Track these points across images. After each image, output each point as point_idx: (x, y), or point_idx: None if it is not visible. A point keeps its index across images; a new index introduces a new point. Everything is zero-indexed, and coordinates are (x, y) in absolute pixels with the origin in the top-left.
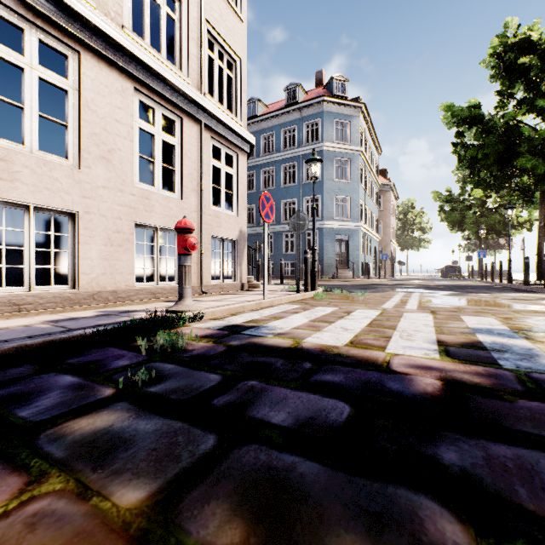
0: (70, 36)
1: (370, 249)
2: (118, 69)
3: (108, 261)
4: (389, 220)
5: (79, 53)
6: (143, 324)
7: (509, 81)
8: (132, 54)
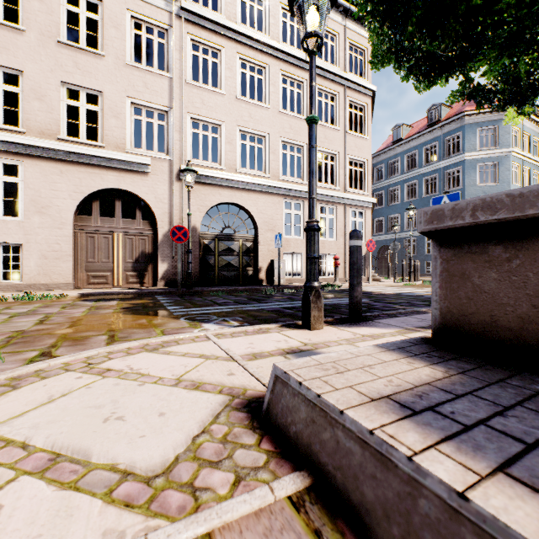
0: (301, 197)
1: None
2: None
3: None
4: None
5: (303, 201)
6: (325, 286)
7: None
8: (318, 194)
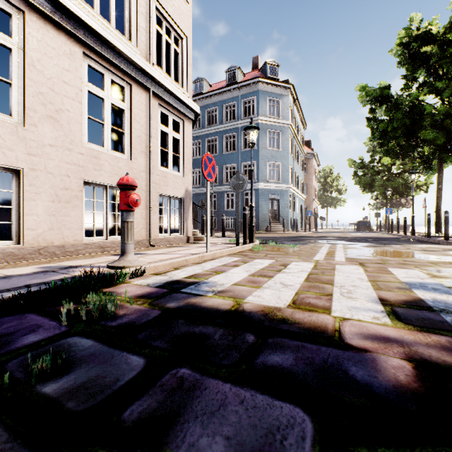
0: None
1: (297, 206)
2: (66, 33)
3: (55, 217)
4: (312, 183)
5: (24, 13)
6: (76, 284)
7: (413, 67)
8: (80, 19)
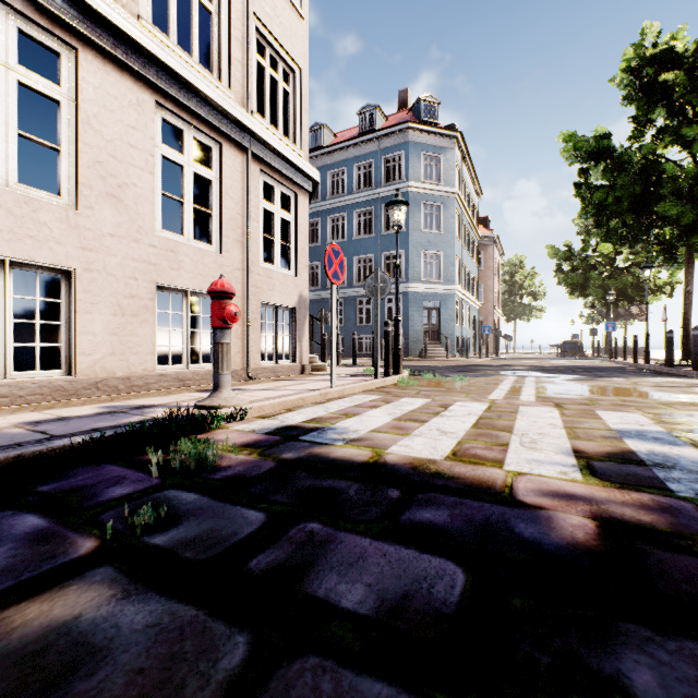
0: (63, 26)
1: (467, 319)
2: (133, 74)
3: (118, 337)
4: (492, 283)
5: (77, 50)
6: (159, 428)
7: (647, 104)
8: (151, 55)
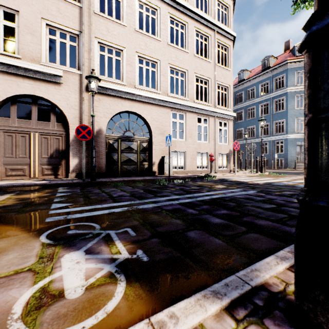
0: (184, 110)
1: None
2: (193, 112)
3: (191, 163)
4: None
5: (185, 113)
6: (204, 176)
7: None
8: (196, 108)
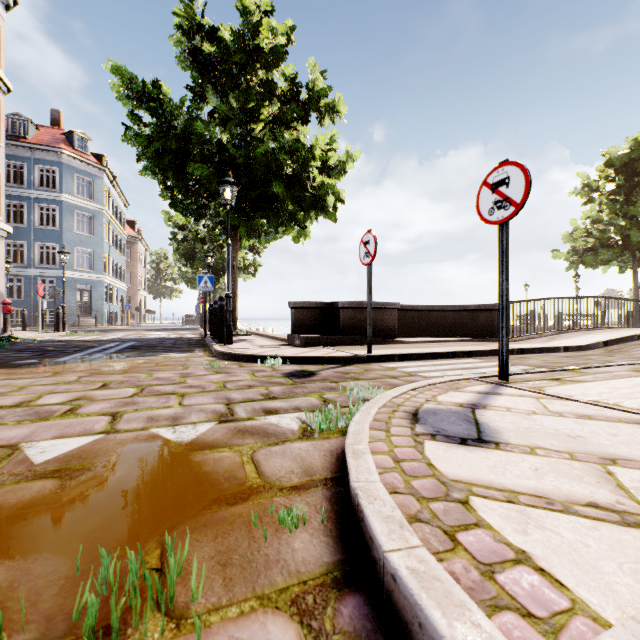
0: None
1: (116, 298)
2: None
3: None
4: (138, 271)
5: None
6: (8, 338)
7: None
8: None
